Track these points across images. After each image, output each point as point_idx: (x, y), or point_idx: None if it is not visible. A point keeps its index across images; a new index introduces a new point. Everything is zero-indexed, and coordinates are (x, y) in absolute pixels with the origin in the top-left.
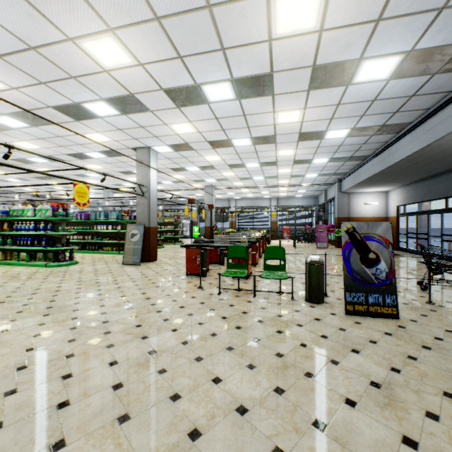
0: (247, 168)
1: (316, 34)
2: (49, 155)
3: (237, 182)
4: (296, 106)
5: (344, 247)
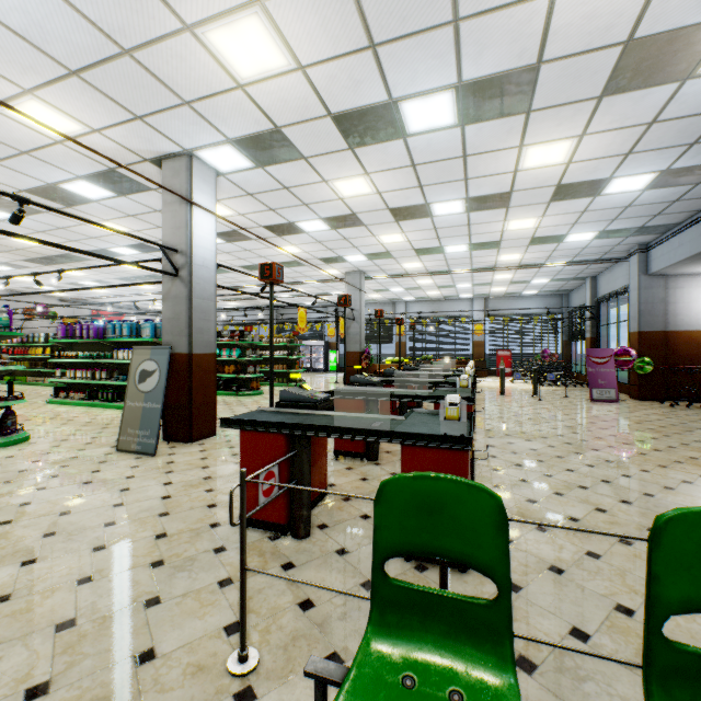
0: (434, 219)
1: None
2: None
3: (410, 261)
4: None
5: None
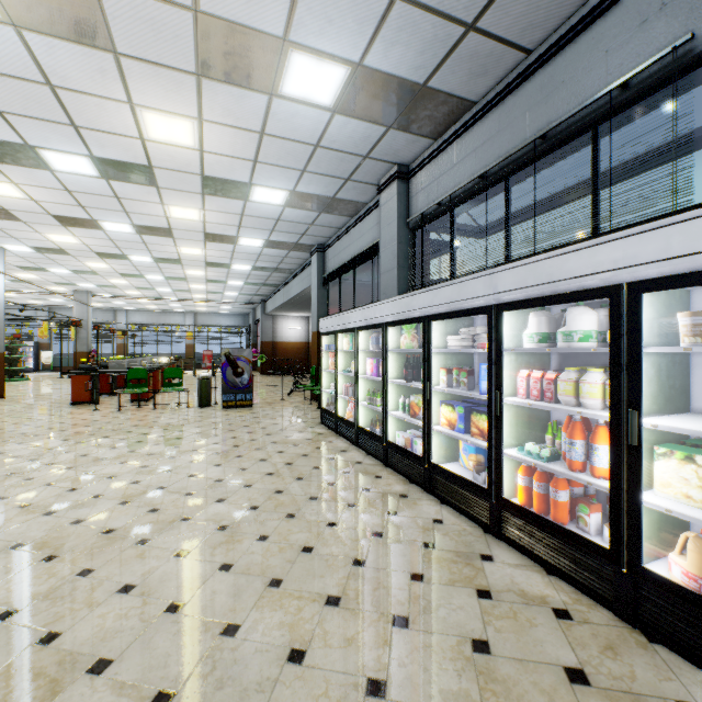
0: (148, 279)
1: (201, 222)
2: None
3: (132, 291)
4: (198, 247)
5: (223, 365)
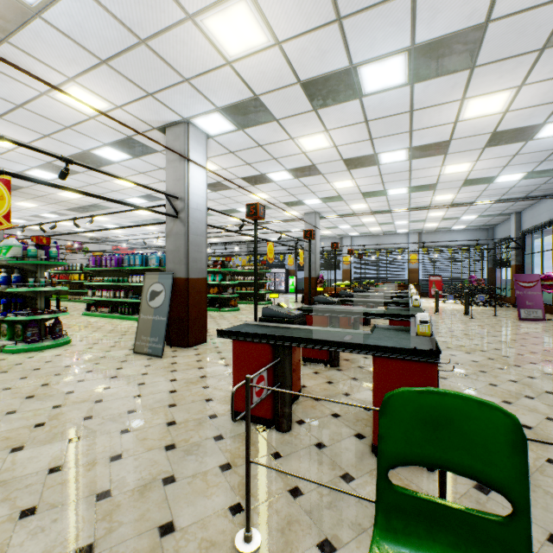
0: (381, 167)
1: None
2: (48, 162)
3: (357, 203)
4: None
5: None
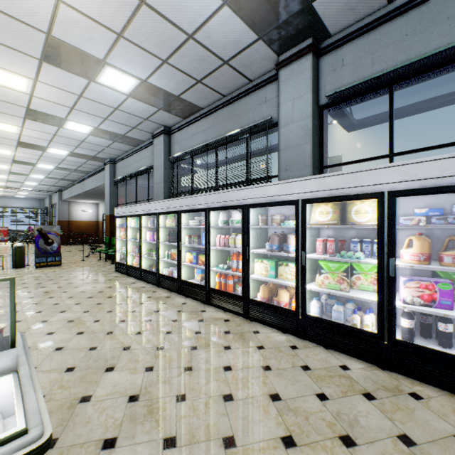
0: None
1: (18, 134)
2: None
3: None
4: (9, 149)
5: (36, 237)
